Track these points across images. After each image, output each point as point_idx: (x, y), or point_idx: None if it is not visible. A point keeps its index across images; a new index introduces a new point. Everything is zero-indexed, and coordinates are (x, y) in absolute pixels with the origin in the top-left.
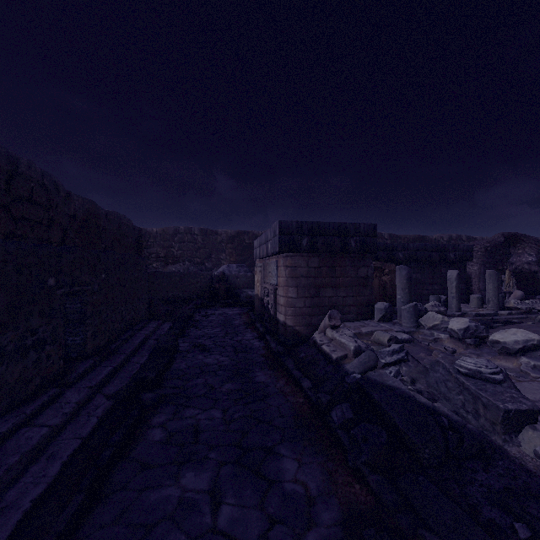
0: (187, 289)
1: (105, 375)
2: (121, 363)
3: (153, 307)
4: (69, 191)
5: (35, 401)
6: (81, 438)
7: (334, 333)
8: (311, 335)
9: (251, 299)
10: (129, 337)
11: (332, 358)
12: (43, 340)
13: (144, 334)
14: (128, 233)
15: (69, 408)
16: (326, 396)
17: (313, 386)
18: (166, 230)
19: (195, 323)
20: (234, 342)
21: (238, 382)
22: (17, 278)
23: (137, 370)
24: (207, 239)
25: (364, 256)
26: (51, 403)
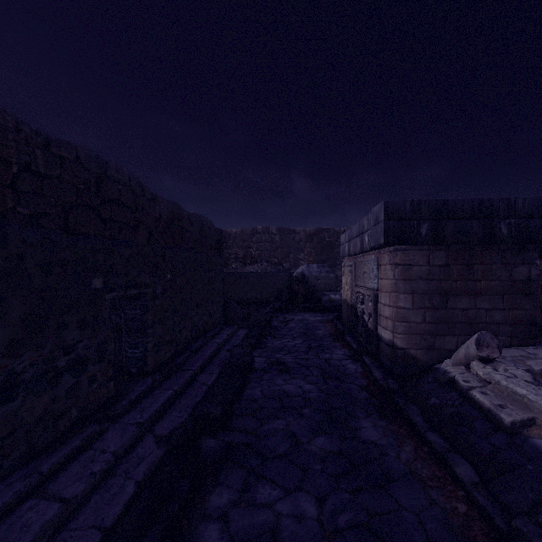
0: (265, 291)
1: (160, 405)
2: (185, 383)
3: (229, 310)
4: (155, 194)
5: (62, 446)
6: (102, 529)
7: (492, 372)
8: (434, 363)
9: (333, 303)
10: (200, 346)
11: (503, 421)
12: (84, 359)
13: (216, 343)
14: (209, 234)
15: (101, 464)
16: (541, 537)
17: (478, 477)
18: (244, 231)
19: (272, 330)
20: (321, 361)
21: (334, 436)
22: (43, 278)
23: (201, 397)
24: (285, 238)
25: (522, 247)
26: (84, 450)
